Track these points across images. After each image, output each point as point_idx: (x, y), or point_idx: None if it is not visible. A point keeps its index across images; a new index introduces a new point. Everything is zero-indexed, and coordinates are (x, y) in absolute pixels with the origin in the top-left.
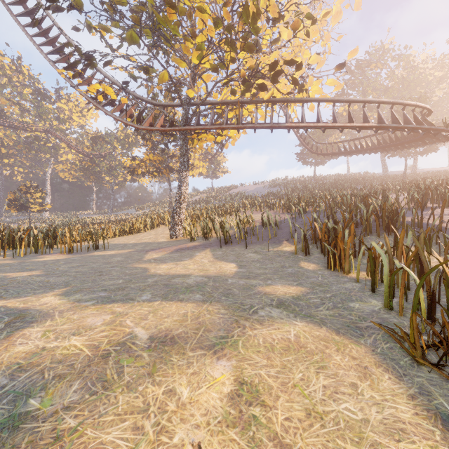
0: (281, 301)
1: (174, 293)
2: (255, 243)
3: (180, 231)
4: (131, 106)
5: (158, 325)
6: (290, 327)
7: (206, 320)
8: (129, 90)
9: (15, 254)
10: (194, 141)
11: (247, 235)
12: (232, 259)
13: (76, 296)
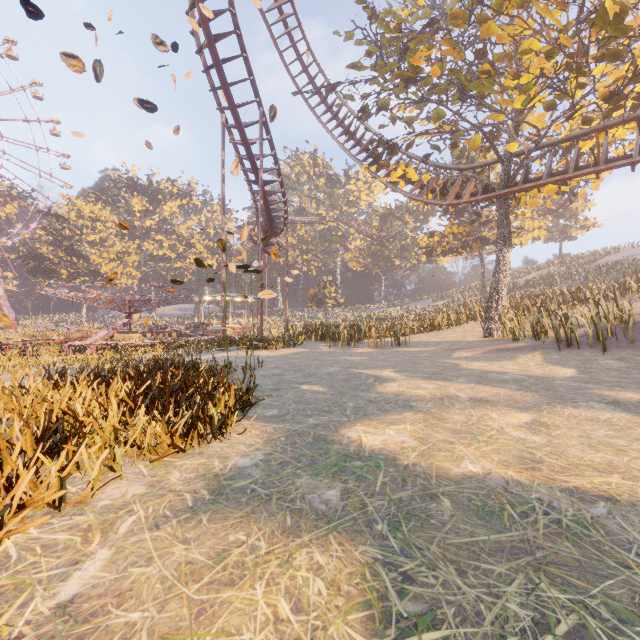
0: (617, 402)
1: (488, 382)
2: (623, 347)
3: (497, 328)
4: (432, 179)
5: (474, 394)
6: (607, 414)
7: (517, 399)
8: (430, 161)
9: (334, 345)
10: (521, 199)
11: (611, 335)
12: (573, 364)
13: (405, 374)
